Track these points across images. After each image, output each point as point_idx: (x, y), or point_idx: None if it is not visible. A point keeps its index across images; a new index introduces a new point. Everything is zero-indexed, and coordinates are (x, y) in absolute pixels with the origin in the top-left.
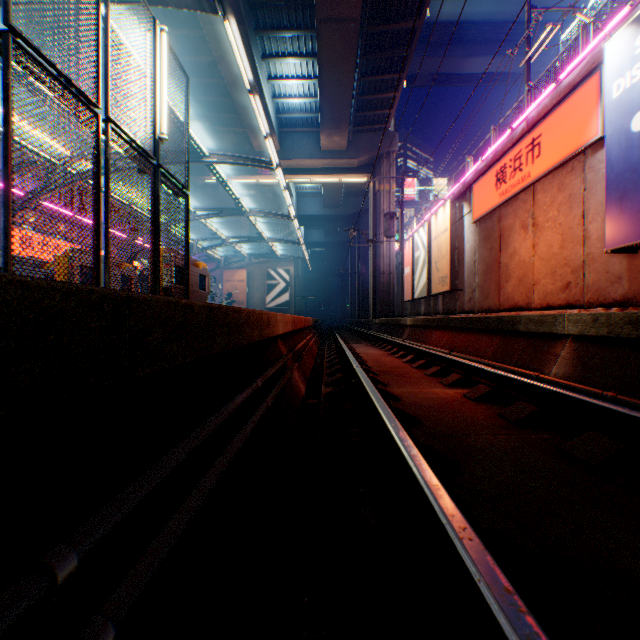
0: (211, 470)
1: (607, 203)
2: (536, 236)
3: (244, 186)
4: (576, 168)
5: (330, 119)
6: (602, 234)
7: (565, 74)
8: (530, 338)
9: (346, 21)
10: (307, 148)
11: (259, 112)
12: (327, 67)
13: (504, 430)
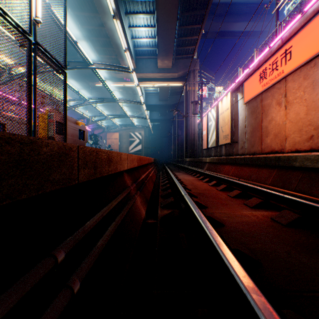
0: None
1: None
2: (287, 108)
3: (118, 89)
4: (318, 63)
5: (163, 50)
6: None
7: (308, 8)
8: (306, 171)
9: None
10: (150, 67)
11: (120, 32)
12: (161, 19)
13: None
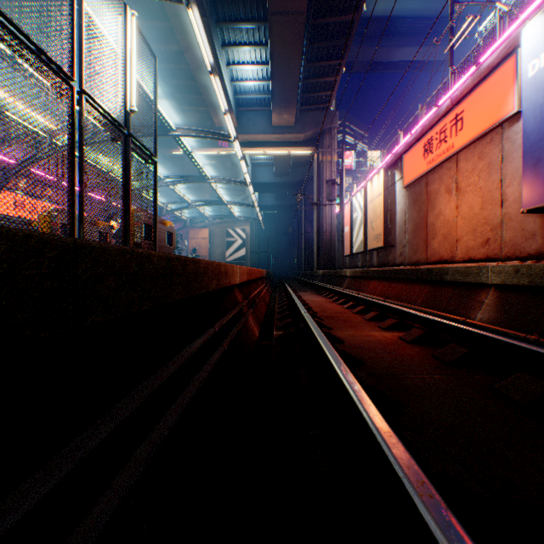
0: (165, 417)
1: (523, 169)
2: (459, 199)
3: (207, 157)
4: (495, 139)
5: (280, 99)
6: (518, 196)
7: (485, 58)
8: (457, 287)
9: (294, 14)
10: (260, 124)
11: (219, 91)
12: (278, 54)
13: (439, 370)
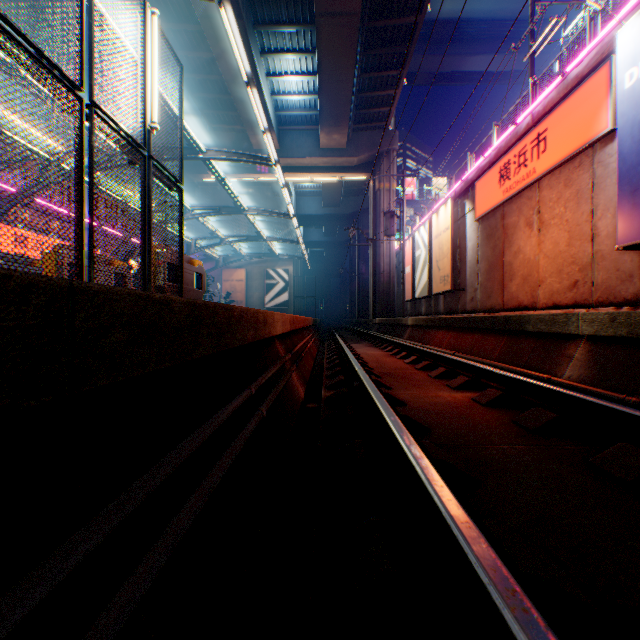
0: (187, 505)
1: (619, 198)
2: (542, 233)
3: (243, 185)
4: (584, 163)
5: (330, 116)
6: (612, 231)
7: (572, 66)
8: (540, 338)
9: (346, 15)
10: (306, 146)
11: (257, 106)
12: (327, 63)
13: (522, 439)
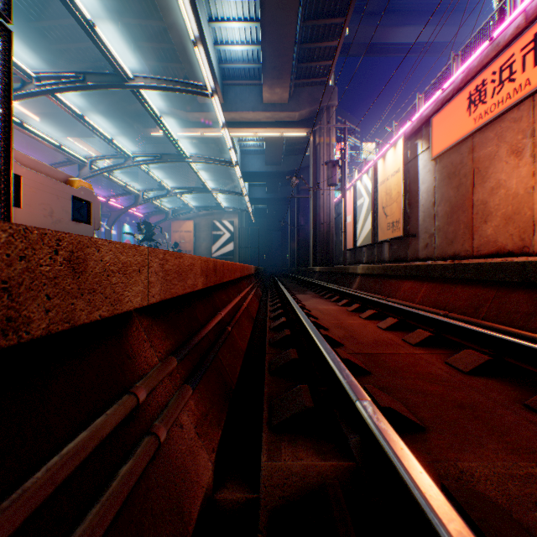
0: None
1: None
2: None
3: (192, 144)
4: None
5: (272, 67)
6: None
7: None
8: None
9: None
10: (250, 101)
11: None
12: (269, 1)
13: None
